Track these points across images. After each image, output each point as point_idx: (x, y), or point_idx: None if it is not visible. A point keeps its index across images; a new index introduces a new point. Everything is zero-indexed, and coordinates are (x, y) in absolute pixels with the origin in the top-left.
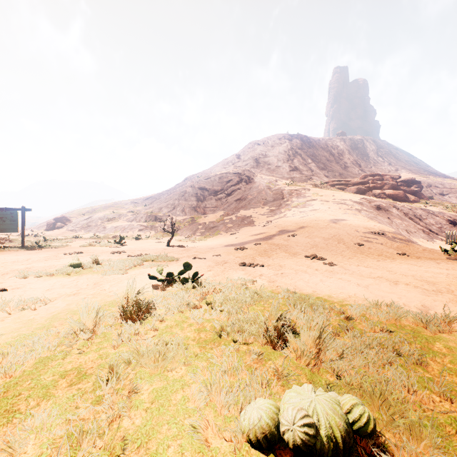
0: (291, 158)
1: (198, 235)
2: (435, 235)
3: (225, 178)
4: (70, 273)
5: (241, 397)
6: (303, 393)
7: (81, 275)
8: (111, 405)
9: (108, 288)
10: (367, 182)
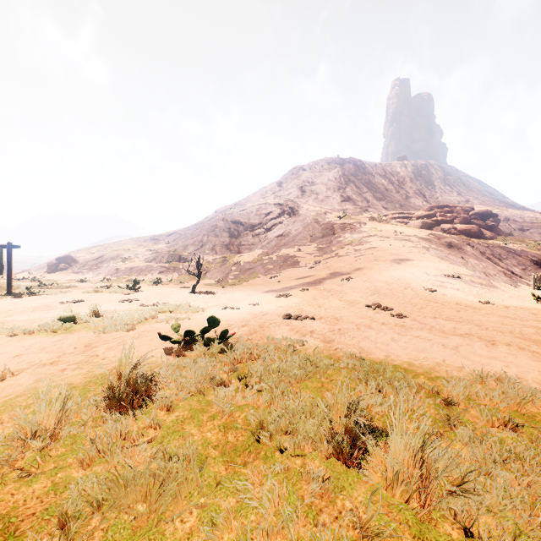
0: (343, 187)
1: (231, 278)
2: (519, 278)
3: (264, 209)
4: (57, 329)
5: None
6: None
7: (71, 332)
8: None
9: (102, 353)
10: (434, 215)
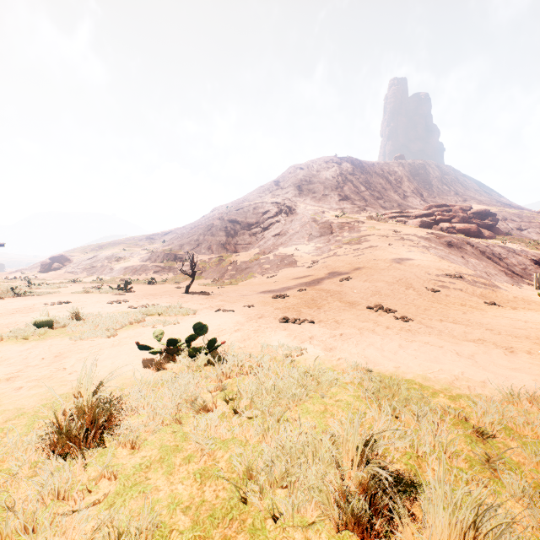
0: (341, 186)
1: (227, 278)
2: (520, 278)
3: (261, 208)
4: (28, 336)
5: None
6: None
7: (44, 339)
8: None
9: (70, 366)
10: (433, 214)
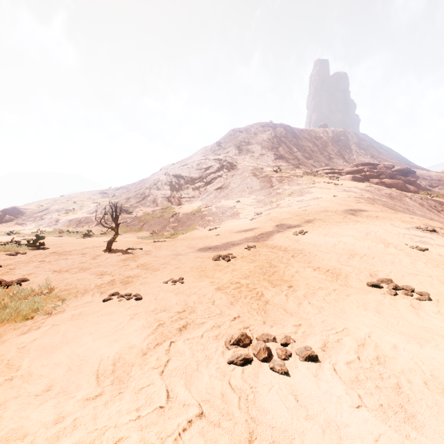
0: (276, 146)
1: (168, 230)
2: None
3: (204, 164)
4: None
5: None
6: None
7: None
8: None
9: None
10: (362, 170)
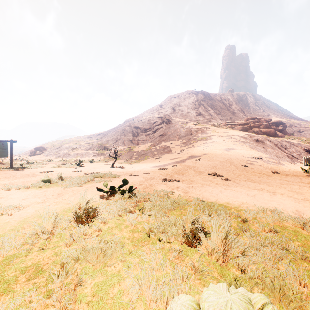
0: (197, 107)
1: (133, 159)
2: (296, 159)
3: (152, 120)
4: (41, 186)
5: (167, 292)
6: (219, 292)
7: (49, 188)
8: (58, 299)
9: (67, 198)
10: (249, 123)
